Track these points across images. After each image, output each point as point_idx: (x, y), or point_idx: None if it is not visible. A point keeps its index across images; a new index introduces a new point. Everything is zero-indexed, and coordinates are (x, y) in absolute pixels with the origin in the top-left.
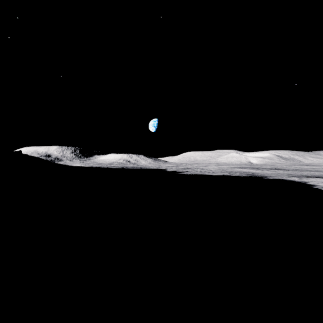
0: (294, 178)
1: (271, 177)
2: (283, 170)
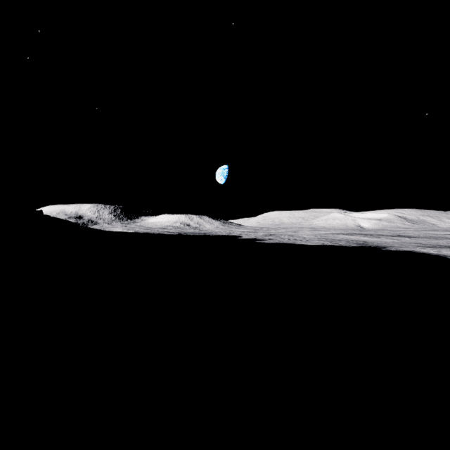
0: (428, 250)
1: (393, 248)
2: (410, 238)
